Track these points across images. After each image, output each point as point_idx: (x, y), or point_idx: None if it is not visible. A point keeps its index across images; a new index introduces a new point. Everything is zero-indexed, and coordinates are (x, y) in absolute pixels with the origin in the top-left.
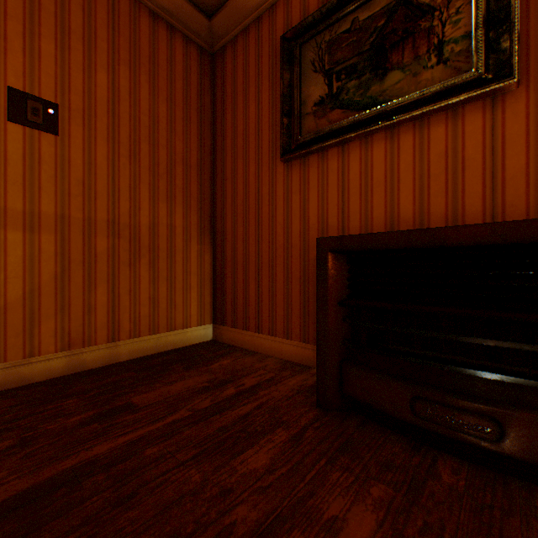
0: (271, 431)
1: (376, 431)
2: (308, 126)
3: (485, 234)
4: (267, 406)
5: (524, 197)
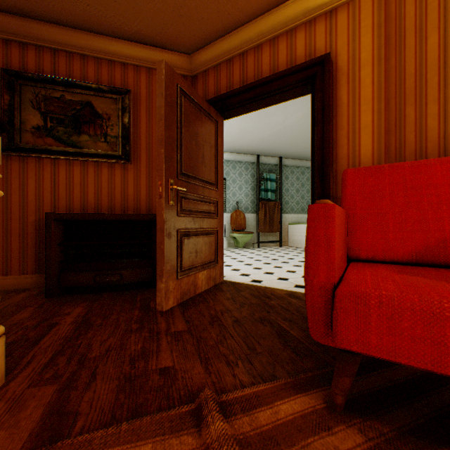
0: (25, 309)
1: (80, 295)
2: (28, 138)
3: (119, 217)
4: (13, 305)
5: (134, 203)
